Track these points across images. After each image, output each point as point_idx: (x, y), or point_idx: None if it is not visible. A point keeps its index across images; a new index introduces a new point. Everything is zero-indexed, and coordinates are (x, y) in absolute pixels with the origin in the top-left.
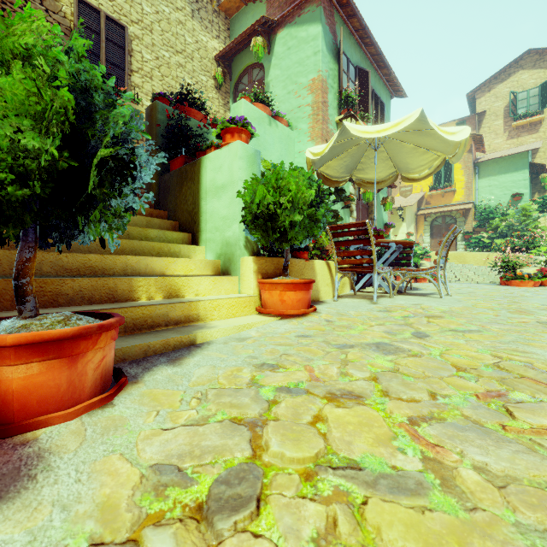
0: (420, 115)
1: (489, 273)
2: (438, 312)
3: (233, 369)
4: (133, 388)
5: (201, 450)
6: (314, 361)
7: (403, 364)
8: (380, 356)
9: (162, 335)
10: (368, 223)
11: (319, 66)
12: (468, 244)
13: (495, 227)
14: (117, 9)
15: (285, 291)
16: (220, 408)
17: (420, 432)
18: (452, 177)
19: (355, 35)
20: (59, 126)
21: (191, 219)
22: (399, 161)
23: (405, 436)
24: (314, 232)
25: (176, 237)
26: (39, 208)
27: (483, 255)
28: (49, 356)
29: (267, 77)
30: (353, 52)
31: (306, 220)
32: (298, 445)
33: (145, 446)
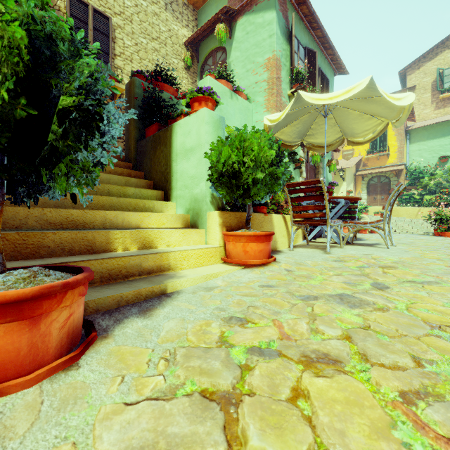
0: (368, 83)
1: (421, 225)
2: (390, 262)
3: (202, 323)
4: (102, 344)
5: (166, 442)
6: (282, 314)
7: (373, 319)
8: (347, 310)
9: (135, 285)
10: (322, 180)
11: (273, 47)
12: (401, 200)
13: (424, 185)
14: (103, 3)
15: (247, 242)
16: (189, 374)
17: (421, 416)
18: (386, 142)
19: (304, 20)
20: (13, 68)
21: (163, 178)
22: (346, 127)
23: (406, 423)
24: (275, 188)
25: (151, 194)
26: (8, 163)
27: (415, 209)
28: (7, 319)
29: (229, 58)
30: (302, 35)
31: (267, 178)
32: (282, 437)
33: (103, 431)
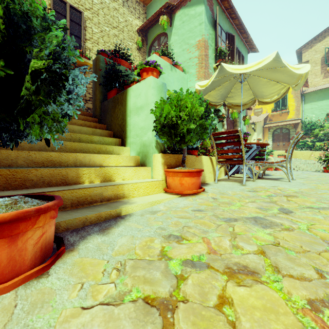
0: (275, 56)
1: (313, 164)
2: (292, 192)
3: (147, 240)
4: (68, 256)
5: None
6: (209, 233)
7: (281, 238)
8: (260, 230)
9: (97, 209)
10: (240, 130)
11: (202, 32)
12: (297, 146)
13: (315, 135)
14: (77, 1)
15: (183, 177)
16: (135, 283)
17: (328, 322)
18: (287, 103)
19: (225, 12)
20: None
21: (120, 129)
22: (257, 91)
23: (315, 328)
24: (204, 136)
25: (111, 141)
26: None
27: (308, 152)
28: None
29: (170, 41)
30: (224, 23)
31: (198, 128)
32: None
33: None
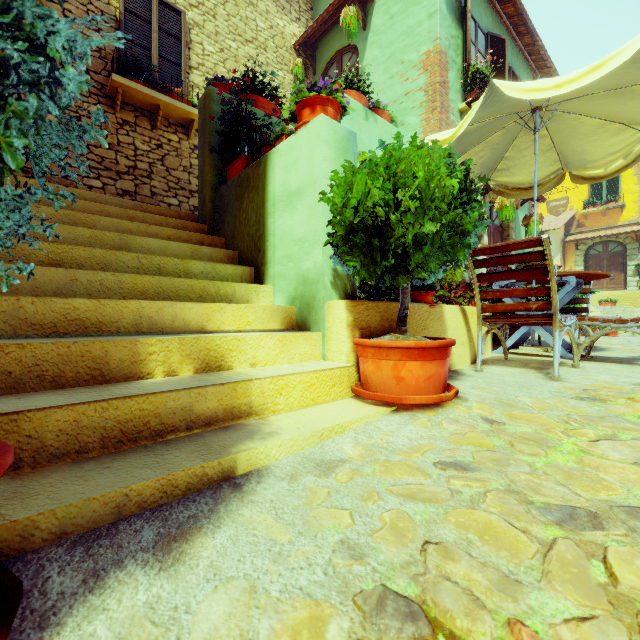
0: (637, 50)
1: None
2: None
3: (300, 619)
4: None
5: None
6: (528, 592)
7: None
8: None
9: (168, 458)
10: (547, 240)
11: (435, 32)
12: None
13: None
14: None
15: (403, 360)
16: None
17: None
18: (619, 187)
19: None
20: None
21: (253, 246)
22: (570, 151)
23: None
24: (458, 254)
25: (232, 272)
26: None
27: None
28: None
29: (362, 61)
30: (482, 14)
31: (444, 233)
32: None
33: None
